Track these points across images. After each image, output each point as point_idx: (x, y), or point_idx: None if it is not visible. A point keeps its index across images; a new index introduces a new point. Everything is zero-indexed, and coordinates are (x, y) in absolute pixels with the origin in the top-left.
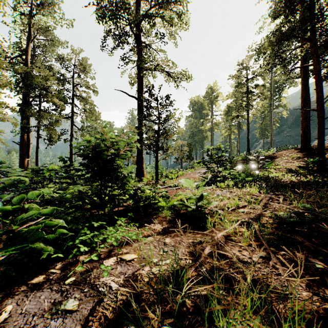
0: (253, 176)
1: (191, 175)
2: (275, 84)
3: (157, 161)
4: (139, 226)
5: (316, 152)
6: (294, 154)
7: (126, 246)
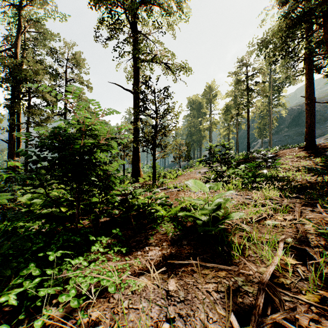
0: (264, 175)
1: (191, 174)
2: (274, 83)
3: (154, 159)
4: (128, 251)
5: (322, 150)
6: (299, 152)
7: (99, 301)
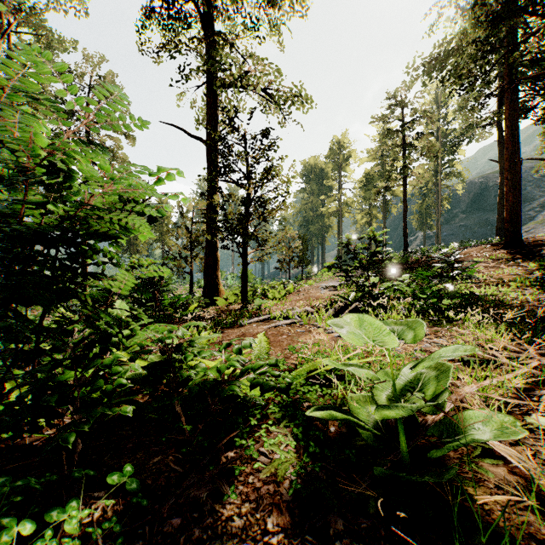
0: (454, 294)
1: (312, 291)
2: (445, 138)
3: (245, 263)
4: None
5: (534, 249)
6: (494, 252)
7: None
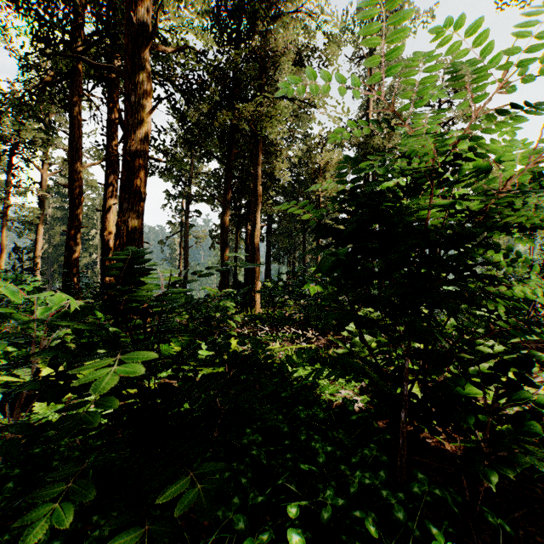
0: None
1: None
2: None
3: None
4: None
5: None
6: None
7: None
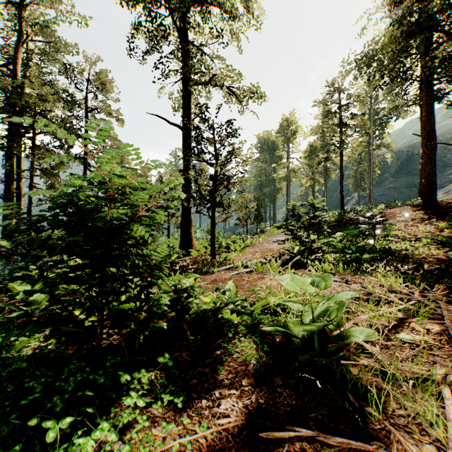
0: (373, 249)
1: (265, 244)
2: (376, 115)
3: (214, 224)
4: (185, 398)
5: (446, 210)
6: (414, 213)
7: None
